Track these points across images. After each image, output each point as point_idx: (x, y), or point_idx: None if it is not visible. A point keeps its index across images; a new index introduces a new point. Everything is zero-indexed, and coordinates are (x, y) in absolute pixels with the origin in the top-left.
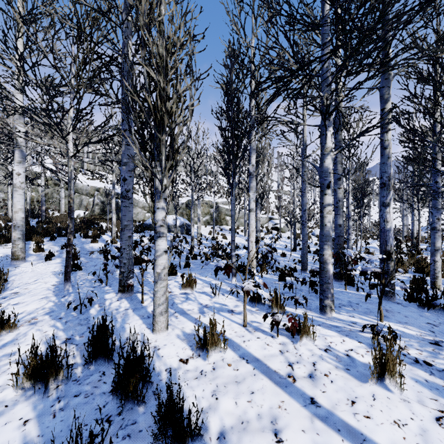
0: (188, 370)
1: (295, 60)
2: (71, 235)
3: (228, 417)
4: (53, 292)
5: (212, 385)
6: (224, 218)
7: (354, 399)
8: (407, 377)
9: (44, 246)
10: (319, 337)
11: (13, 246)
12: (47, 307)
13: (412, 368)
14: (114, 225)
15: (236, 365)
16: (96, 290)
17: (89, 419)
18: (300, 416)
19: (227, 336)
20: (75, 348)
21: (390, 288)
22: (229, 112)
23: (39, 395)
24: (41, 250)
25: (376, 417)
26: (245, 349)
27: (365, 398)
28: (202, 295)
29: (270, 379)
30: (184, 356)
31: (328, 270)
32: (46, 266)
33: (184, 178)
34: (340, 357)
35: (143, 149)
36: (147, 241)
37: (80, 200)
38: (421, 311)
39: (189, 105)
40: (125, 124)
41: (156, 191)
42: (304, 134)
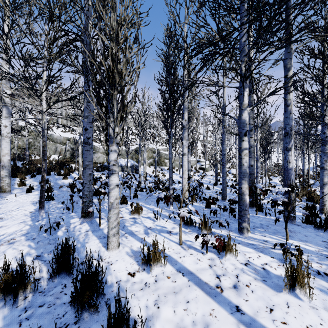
0: (135, 282)
1: (219, 36)
2: (44, 173)
3: (168, 325)
4: (30, 217)
5: (154, 295)
6: (163, 160)
7: (271, 307)
8: (313, 286)
9: (26, 182)
10: (240, 253)
11: (1, 182)
12: (24, 230)
13: (316, 279)
14: (80, 165)
15: (174, 277)
16: (64, 216)
17: (50, 327)
18: (228, 323)
19: (167, 252)
20: (44, 264)
21: (292, 213)
22: (168, 78)
23: (10, 305)
24: (23, 185)
25: (291, 323)
26: (181, 264)
27: (281, 306)
28: (147, 220)
29: (202, 289)
30: (131, 270)
31: (245, 199)
32: (26, 197)
33: (133, 131)
34: (257, 270)
35: (99, 103)
36: (104, 178)
37: (55, 147)
38: (316, 231)
39: (135, 67)
40: (87, 86)
41: (109, 137)
42: (224, 97)
